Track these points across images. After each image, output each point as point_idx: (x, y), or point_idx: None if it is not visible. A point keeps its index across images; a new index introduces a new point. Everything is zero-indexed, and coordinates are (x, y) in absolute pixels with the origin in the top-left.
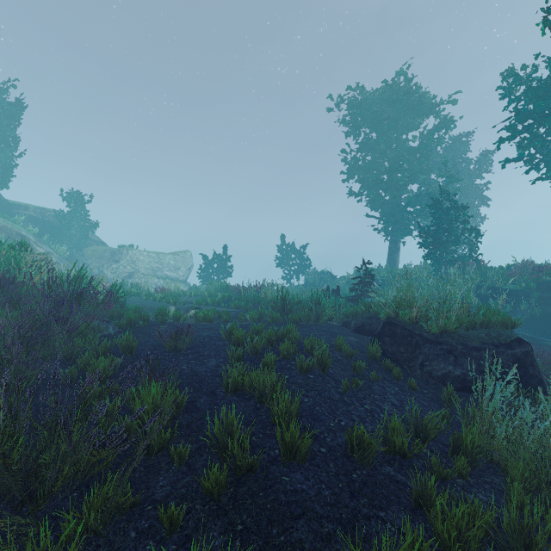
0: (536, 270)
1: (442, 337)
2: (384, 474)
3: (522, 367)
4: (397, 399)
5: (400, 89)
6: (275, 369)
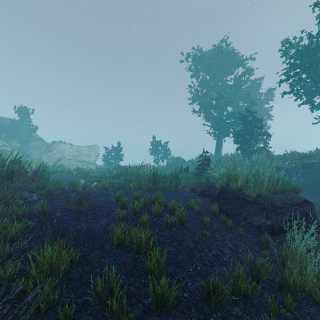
0: (301, 157)
1: (257, 200)
2: (234, 315)
3: (308, 218)
4: (232, 244)
5: (223, 50)
6: (149, 225)
